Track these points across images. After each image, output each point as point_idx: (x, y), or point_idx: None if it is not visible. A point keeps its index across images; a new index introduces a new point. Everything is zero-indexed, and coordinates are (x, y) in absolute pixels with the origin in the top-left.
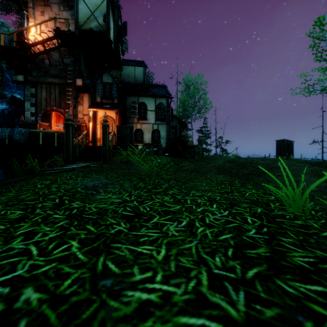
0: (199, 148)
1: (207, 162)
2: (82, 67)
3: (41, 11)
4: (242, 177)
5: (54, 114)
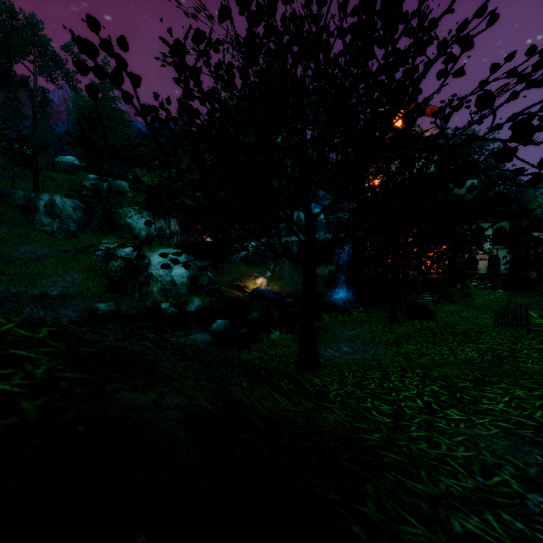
0: None
1: None
2: None
3: None
4: None
5: None
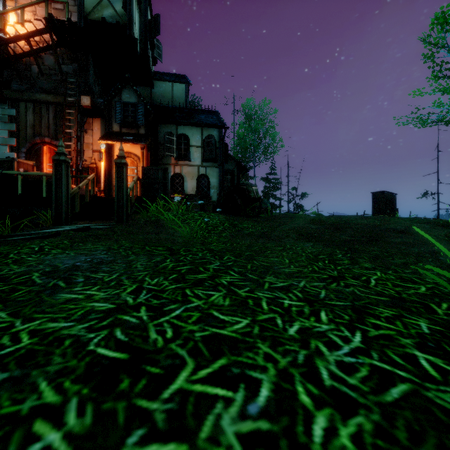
0: (264, 204)
1: (280, 222)
2: (90, 78)
3: None
4: (344, 246)
5: (46, 148)
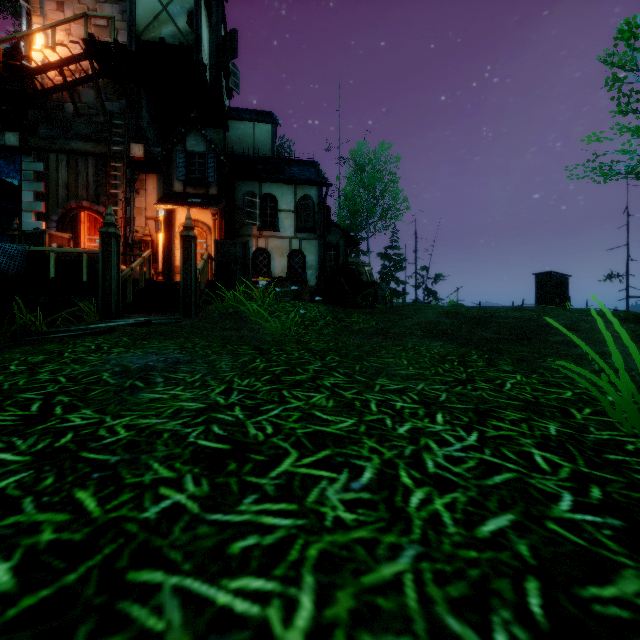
0: (382, 290)
1: (402, 315)
2: (143, 119)
3: (58, 2)
4: (484, 346)
5: (85, 216)
